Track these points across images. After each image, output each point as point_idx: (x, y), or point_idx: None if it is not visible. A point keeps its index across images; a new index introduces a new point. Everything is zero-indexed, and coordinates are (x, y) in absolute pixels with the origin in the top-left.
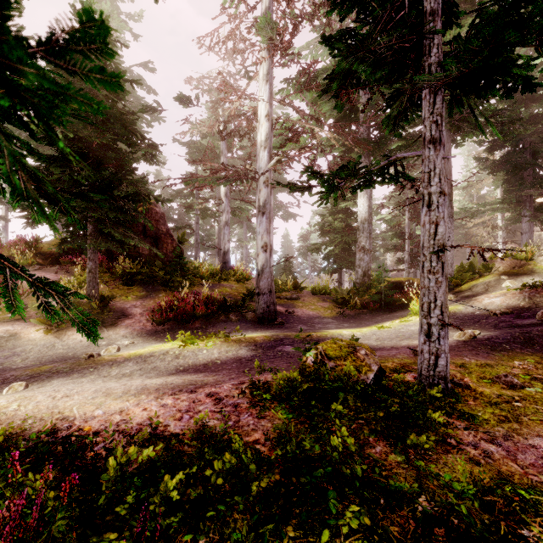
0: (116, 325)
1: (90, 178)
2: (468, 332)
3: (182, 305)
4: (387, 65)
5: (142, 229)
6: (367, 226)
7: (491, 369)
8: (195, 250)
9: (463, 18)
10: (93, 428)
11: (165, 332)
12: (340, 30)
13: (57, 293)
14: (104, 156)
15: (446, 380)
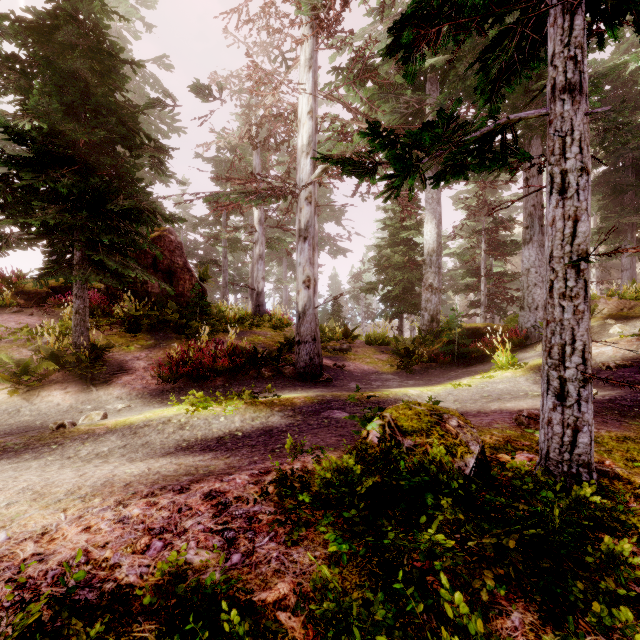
0: (110, 383)
1: (74, 187)
2: None
3: (199, 356)
4: None
5: (153, 261)
6: (436, 258)
7: (636, 445)
8: (222, 291)
9: None
10: None
11: (174, 391)
12: None
13: None
14: (96, 161)
15: (590, 468)
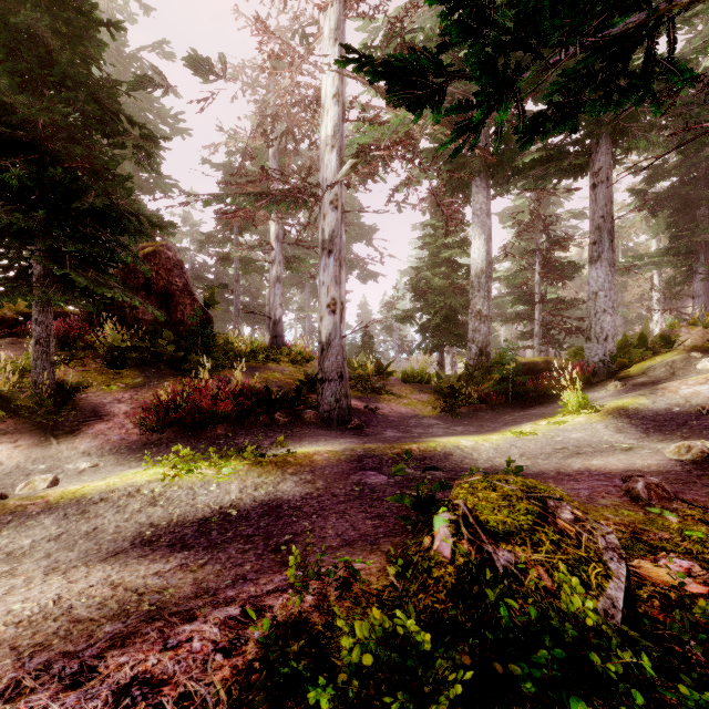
0: (77, 433)
1: (28, 180)
2: (697, 445)
3: (196, 398)
4: None
5: (145, 282)
6: (485, 280)
7: None
8: (234, 320)
9: None
10: None
11: (161, 444)
12: None
13: None
14: (62, 149)
15: None
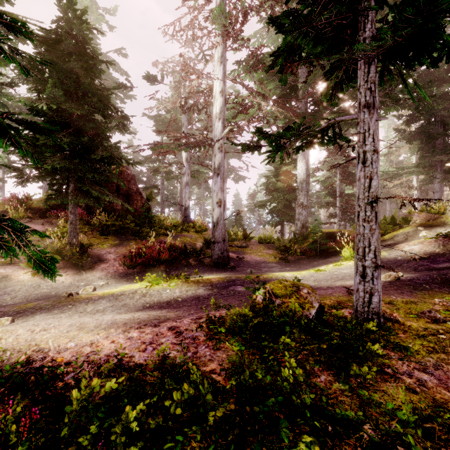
0: (93, 268)
1: (71, 144)
2: (393, 274)
3: (149, 251)
4: (326, 40)
5: (116, 188)
6: (305, 185)
7: (416, 306)
8: (161, 206)
9: (386, 10)
10: (65, 359)
11: (134, 274)
12: (285, 10)
13: (13, 229)
14: (83, 125)
15: (379, 315)
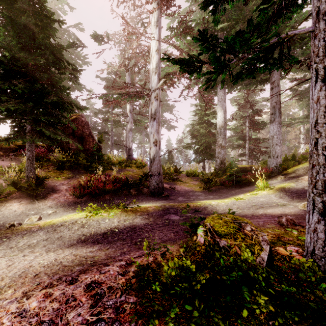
0: (46, 198)
1: (25, 89)
2: None
3: (96, 183)
4: None
5: (72, 131)
6: (223, 130)
7: None
8: (110, 148)
9: None
10: None
11: (82, 203)
12: None
13: None
14: (39, 75)
15: None
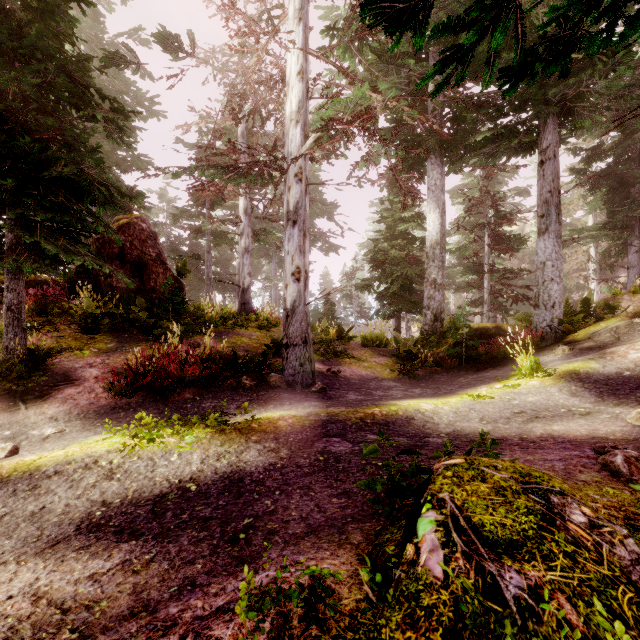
0: (46, 398)
1: None
2: None
3: (164, 363)
4: None
5: (119, 252)
6: (439, 251)
7: None
8: (206, 288)
9: None
10: None
11: (129, 408)
12: None
13: None
14: (34, 121)
15: None
